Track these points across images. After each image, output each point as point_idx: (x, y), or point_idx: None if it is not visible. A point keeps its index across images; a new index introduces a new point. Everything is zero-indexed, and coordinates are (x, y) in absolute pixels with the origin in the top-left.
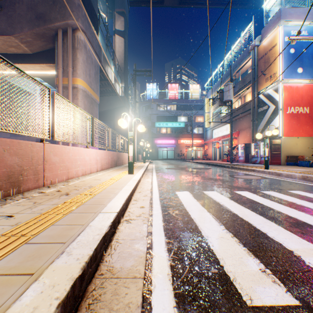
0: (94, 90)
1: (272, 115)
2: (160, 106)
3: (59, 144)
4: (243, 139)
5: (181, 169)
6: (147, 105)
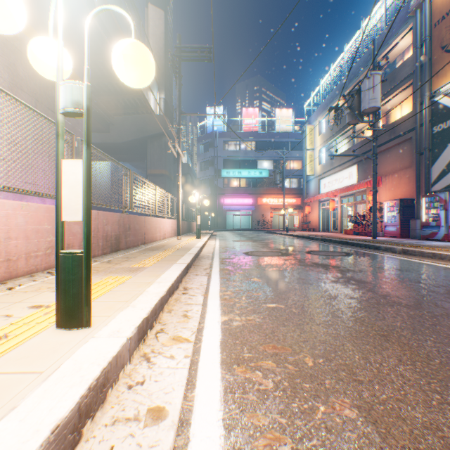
0: None
1: None
2: (229, 143)
3: None
4: (390, 191)
5: (284, 258)
6: (208, 143)
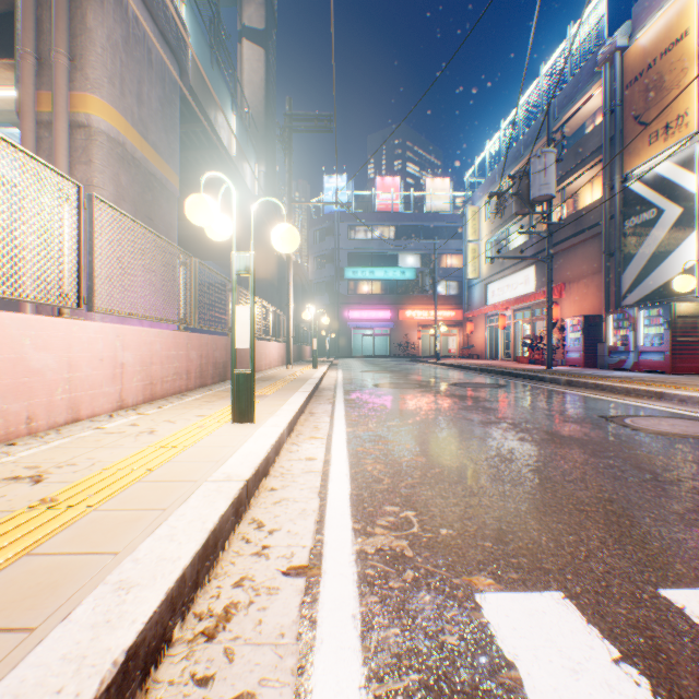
0: (159, 150)
1: (671, 235)
2: (357, 229)
3: (22, 310)
4: (575, 304)
5: (421, 390)
6: (325, 228)
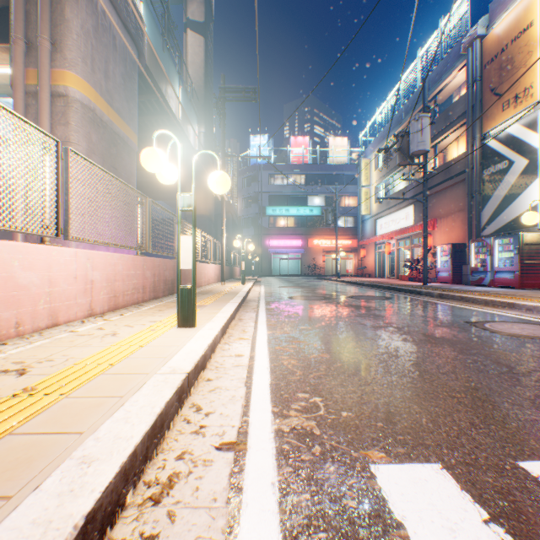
0: (122, 115)
1: (520, 181)
2: (276, 177)
3: (14, 239)
4: (445, 234)
5: (325, 301)
6: (251, 176)
